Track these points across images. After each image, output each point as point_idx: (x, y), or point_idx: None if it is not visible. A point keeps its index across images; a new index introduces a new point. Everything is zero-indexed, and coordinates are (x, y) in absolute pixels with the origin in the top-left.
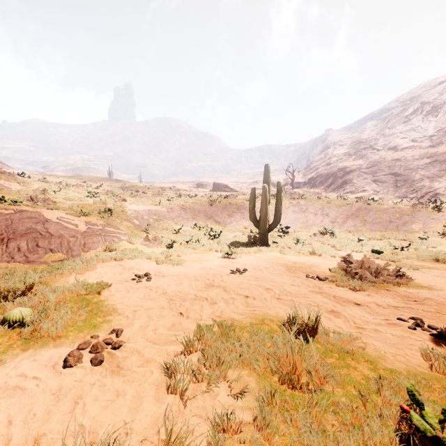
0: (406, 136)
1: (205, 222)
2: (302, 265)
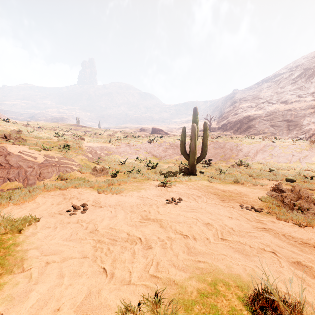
0: (294, 93)
1: (145, 156)
2: (232, 194)
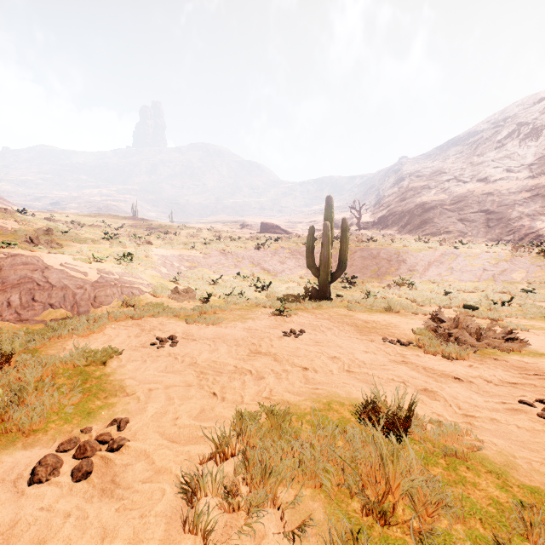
0: (499, 165)
1: (251, 271)
2: (377, 325)
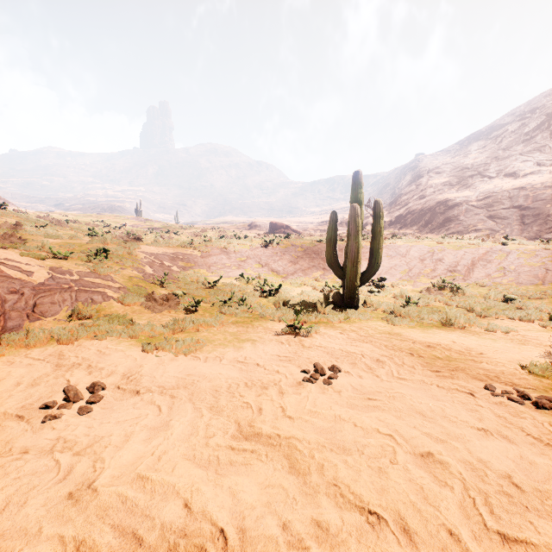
0: (529, 159)
1: (257, 272)
2: (451, 354)
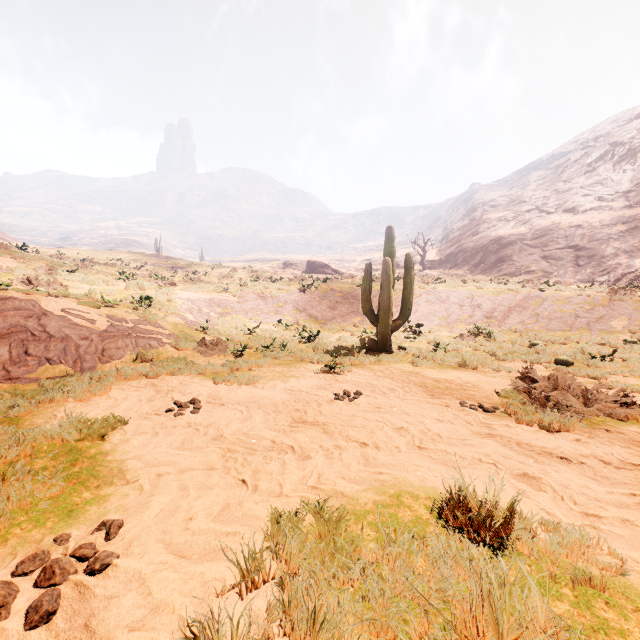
0: (590, 193)
1: (295, 318)
2: (451, 385)
